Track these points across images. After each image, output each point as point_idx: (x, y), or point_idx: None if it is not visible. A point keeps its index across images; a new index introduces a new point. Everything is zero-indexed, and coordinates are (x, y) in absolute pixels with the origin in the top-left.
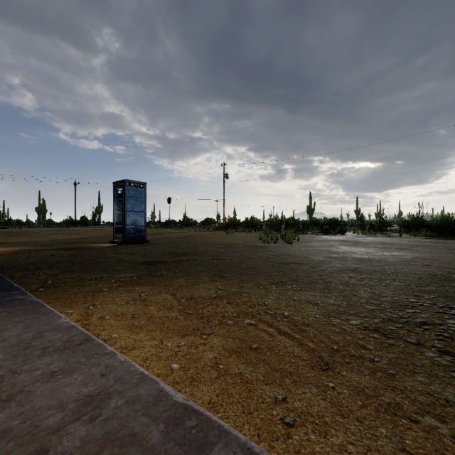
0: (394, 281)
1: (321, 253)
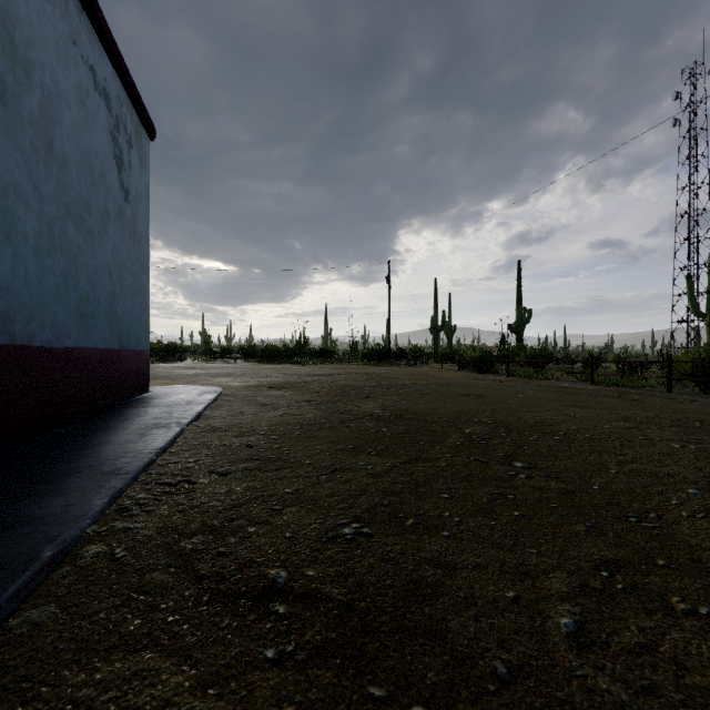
0: (202, 376)
1: (165, 373)
